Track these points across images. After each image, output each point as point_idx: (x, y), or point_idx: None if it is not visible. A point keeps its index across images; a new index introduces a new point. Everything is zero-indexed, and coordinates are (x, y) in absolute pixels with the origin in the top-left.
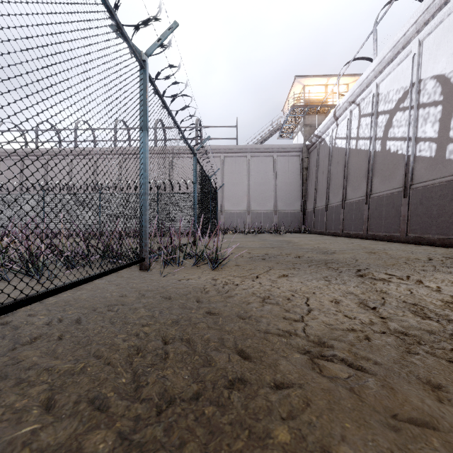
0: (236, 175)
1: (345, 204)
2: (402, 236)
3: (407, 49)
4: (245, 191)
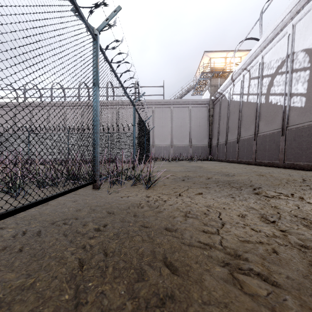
0: (163, 120)
1: (239, 140)
2: (280, 163)
3: (284, 31)
4: (169, 131)
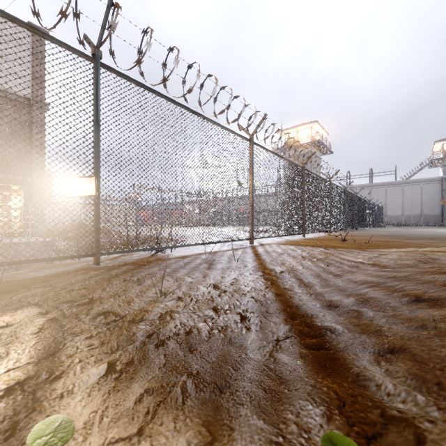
0: (395, 196)
1: None
2: None
3: None
4: (401, 204)
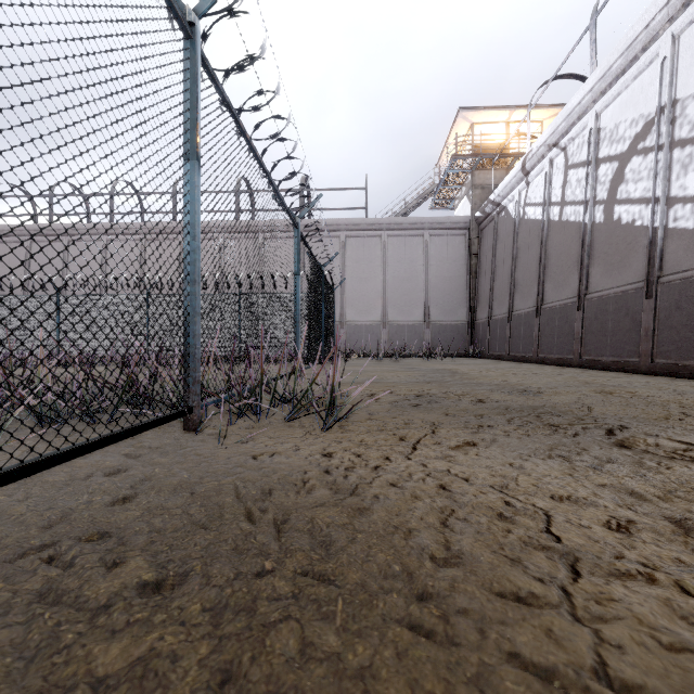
0: (365, 265)
1: (541, 310)
2: (643, 363)
3: (651, 50)
4: (380, 291)
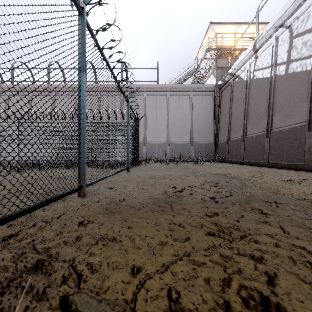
0: (157, 111)
1: (270, 133)
2: None
3: None
4: (165, 125)
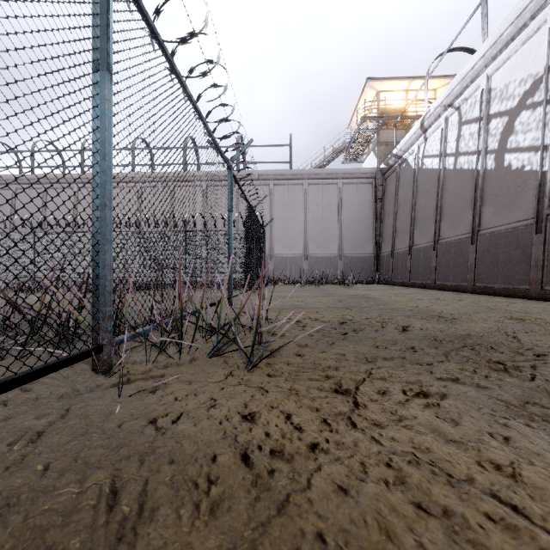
0: (290, 208)
1: (438, 244)
2: (534, 290)
3: (539, 18)
4: (302, 229)
